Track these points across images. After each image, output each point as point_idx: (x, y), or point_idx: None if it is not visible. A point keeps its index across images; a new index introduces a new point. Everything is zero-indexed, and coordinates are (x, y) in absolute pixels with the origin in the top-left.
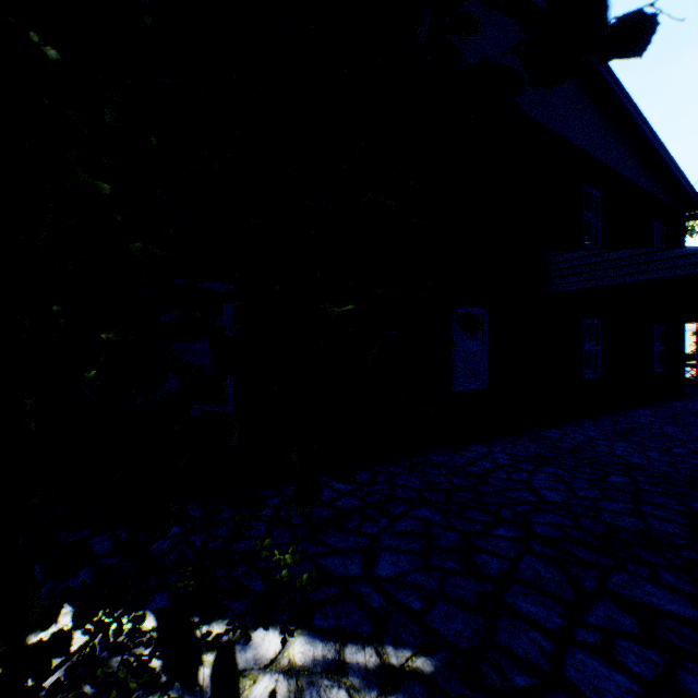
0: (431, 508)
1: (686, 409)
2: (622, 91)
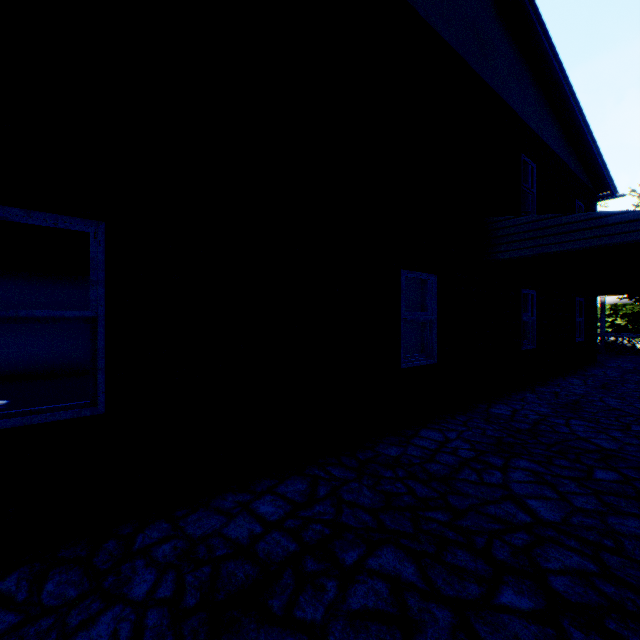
0: (397, 549)
1: (609, 377)
2: (557, 61)
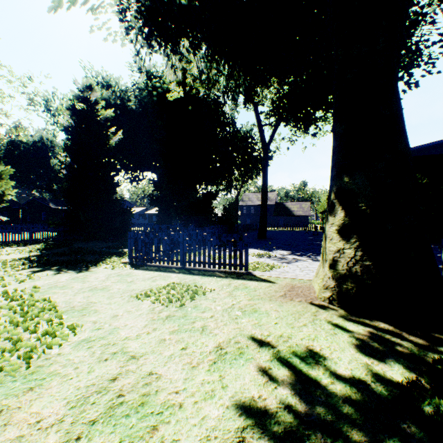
0: None
1: None
2: None
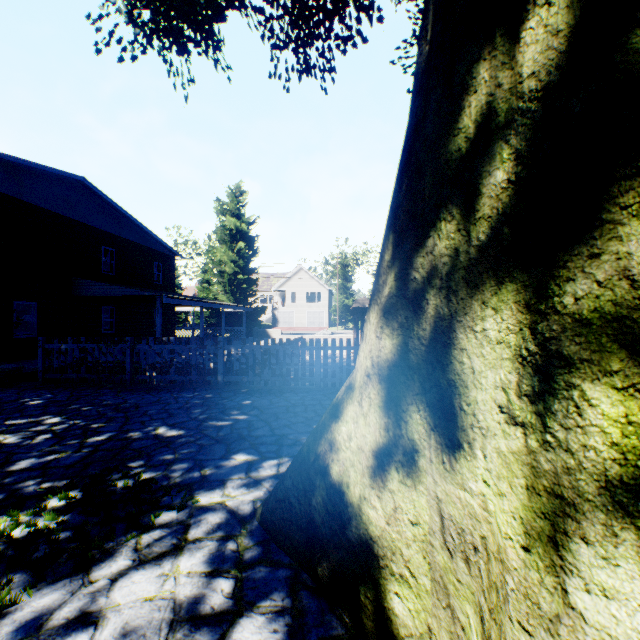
0: None
1: None
2: (122, 208)
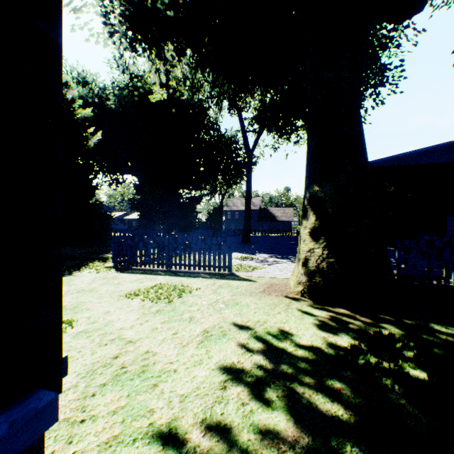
0: None
1: None
2: None
